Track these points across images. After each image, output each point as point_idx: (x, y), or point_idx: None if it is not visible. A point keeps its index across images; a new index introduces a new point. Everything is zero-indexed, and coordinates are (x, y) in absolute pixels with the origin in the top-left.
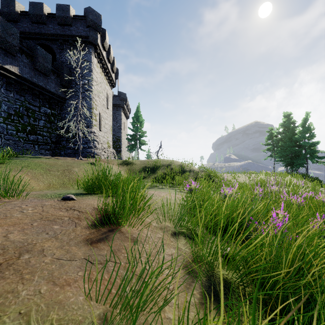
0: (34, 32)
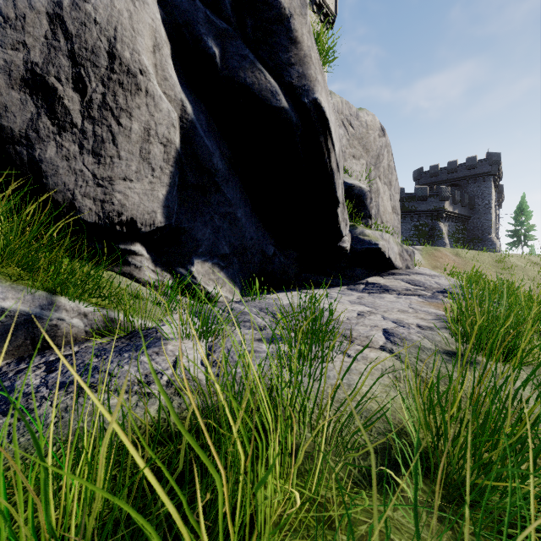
0: (448, 179)
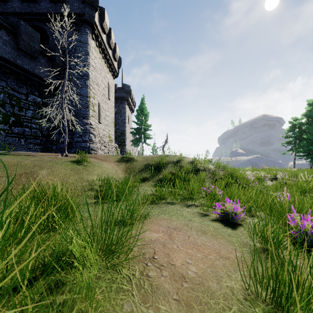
0: (24, 12)
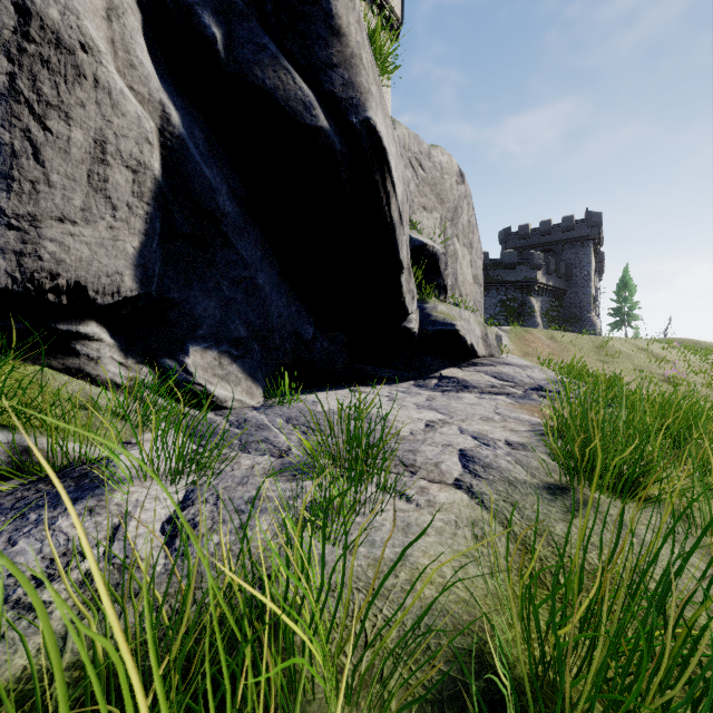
0: (541, 243)
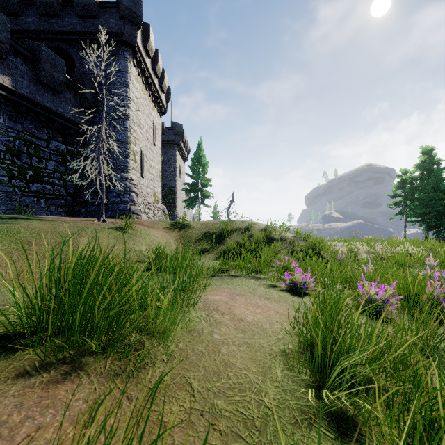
0: (42, 29)
